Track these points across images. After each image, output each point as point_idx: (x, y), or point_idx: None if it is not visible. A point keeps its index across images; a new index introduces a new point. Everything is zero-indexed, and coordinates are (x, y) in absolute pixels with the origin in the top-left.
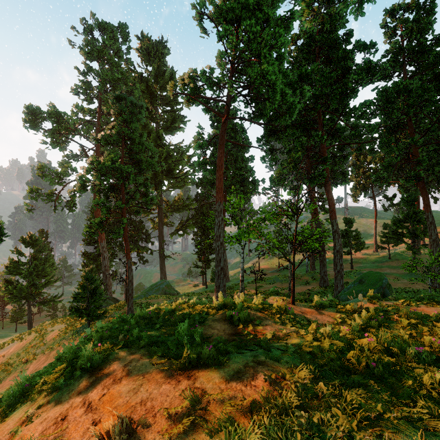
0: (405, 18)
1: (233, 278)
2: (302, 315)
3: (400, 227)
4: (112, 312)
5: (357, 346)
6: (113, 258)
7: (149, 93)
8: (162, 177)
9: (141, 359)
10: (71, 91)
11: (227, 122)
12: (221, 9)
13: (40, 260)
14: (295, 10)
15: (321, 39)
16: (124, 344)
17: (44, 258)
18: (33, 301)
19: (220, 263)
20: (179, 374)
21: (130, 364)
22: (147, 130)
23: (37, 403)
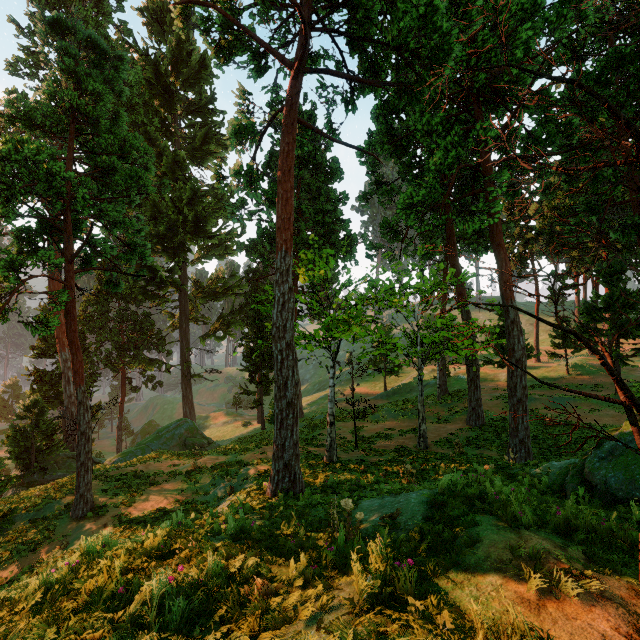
0: None
1: (309, 411)
2: None
3: (596, 319)
4: (43, 504)
5: None
6: (94, 380)
7: (161, 87)
8: (185, 235)
9: None
10: (7, 69)
11: (301, 77)
12: None
13: None
14: None
15: None
16: None
17: None
18: None
19: (285, 392)
20: None
21: None
22: (155, 150)
23: None
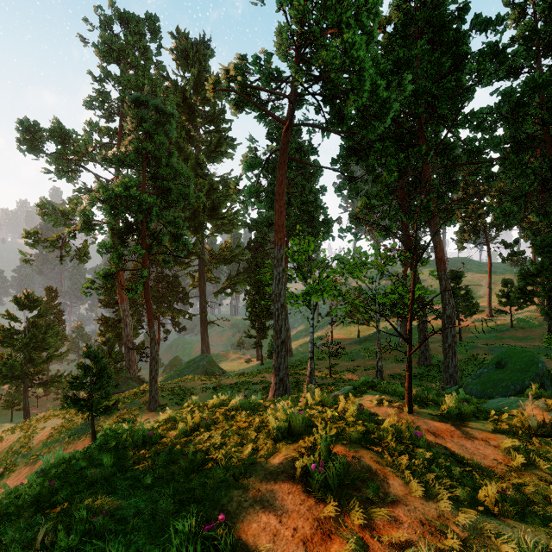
0: None
1: (297, 352)
2: (436, 441)
3: (530, 283)
4: (129, 401)
5: None
6: (140, 324)
7: (187, 107)
8: (204, 217)
9: None
10: (84, 105)
11: (290, 130)
12: None
13: (40, 327)
14: None
15: (423, 16)
16: None
17: (46, 325)
18: (30, 382)
19: (280, 334)
20: None
21: None
22: (183, 156)
23: None
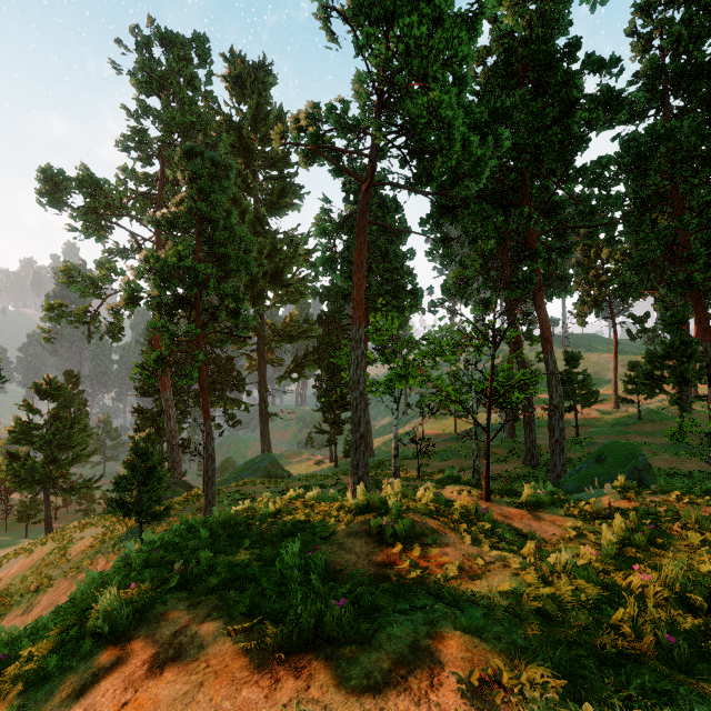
0: (669, 17)
1: (380, 451)
2: (505, 521)
3: (658, 366)
4: (180, 507)
5: (619, 588)
6: (185, 417)
7: (243, 147)
8: (264, 284)
9: (208, 620)
10: (116, 145)
11: (370, 190)
12: (361, 2)
13: (64, 420)
14: (485, 0)
15: (527, 53)
16: (181, 584)
17: (71, 418)
18: (53, 488)
19: (359, 427)
20: (278, 661)
21: (186, 630)
22: (239, 209)
23: (5, 707)
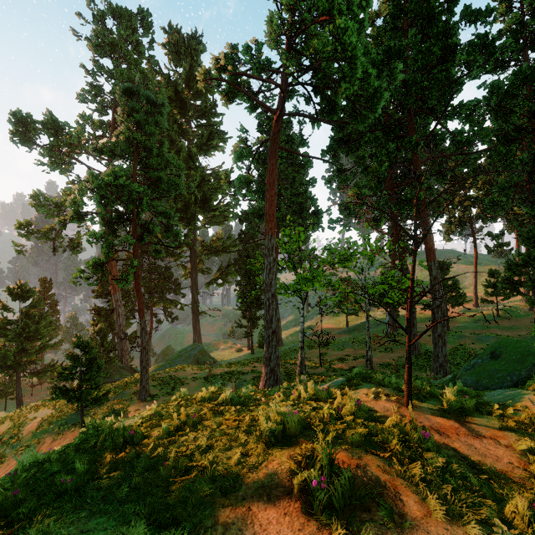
0: None
1: (287, 341)
2: (442, 440)
3: (517, 273)
4: (119, 391)
5: None
6: (132, 314)
7: (179, 100)
8: (195, 209)
9: None
10: (77, 98)
11: (281, 120)
12: None
13: (33, 317)
14: None
15: (413, 8)
16: None
17: (39, 315)
18: (23, 371)
19: (271, 324)
20: None
21: None
22: (175, 148)
23: None
